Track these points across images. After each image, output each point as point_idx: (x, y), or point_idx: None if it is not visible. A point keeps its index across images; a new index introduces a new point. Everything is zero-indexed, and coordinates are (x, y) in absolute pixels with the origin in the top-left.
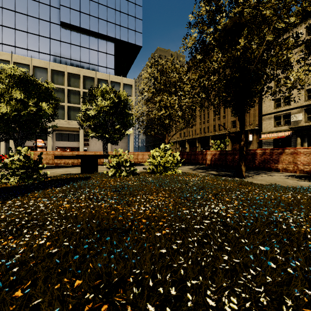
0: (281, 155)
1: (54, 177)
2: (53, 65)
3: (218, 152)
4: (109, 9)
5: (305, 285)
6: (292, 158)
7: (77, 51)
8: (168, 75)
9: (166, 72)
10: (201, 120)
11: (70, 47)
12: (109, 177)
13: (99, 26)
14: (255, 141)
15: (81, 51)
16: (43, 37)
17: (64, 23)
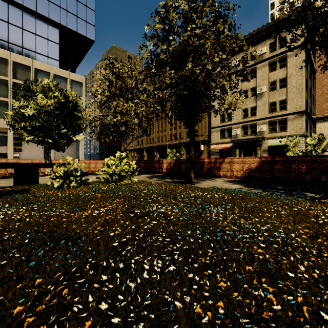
0: (222, 163)
1: None
2: None
3: (174, 161)
4: None
5: (209, 247)
6: (229, 166)
7: (2, 28)
8: (125, 80)
9: (123, 77)
10: (159, 129)
11: None
12: (55, 188)
13: (37, 4)
14: (206, 151)
15: (9, 29)
16: None
17: None
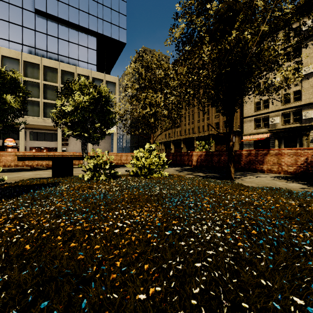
0: (266, 156)
1: (14, 183)
2: (26, 56)
3: (204, 153)
4: (90, 1)
5: None
6: (276, 159)
7: (54, 43)
8: (154, 71)
9: (152, 68)
10: (186, 121)
11: (47, 38)
12: (85, 181)
13: (79, 18)
14: (237, 142)
15: (59, 43)
16: (15, 24)
17: (40, 11)
